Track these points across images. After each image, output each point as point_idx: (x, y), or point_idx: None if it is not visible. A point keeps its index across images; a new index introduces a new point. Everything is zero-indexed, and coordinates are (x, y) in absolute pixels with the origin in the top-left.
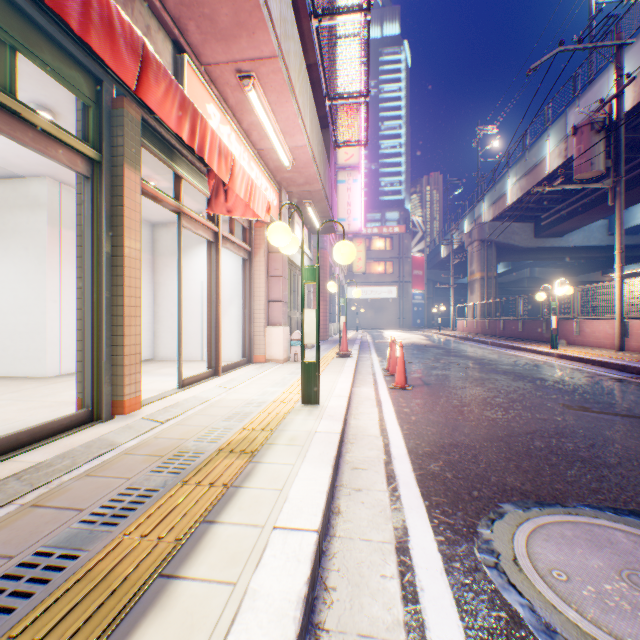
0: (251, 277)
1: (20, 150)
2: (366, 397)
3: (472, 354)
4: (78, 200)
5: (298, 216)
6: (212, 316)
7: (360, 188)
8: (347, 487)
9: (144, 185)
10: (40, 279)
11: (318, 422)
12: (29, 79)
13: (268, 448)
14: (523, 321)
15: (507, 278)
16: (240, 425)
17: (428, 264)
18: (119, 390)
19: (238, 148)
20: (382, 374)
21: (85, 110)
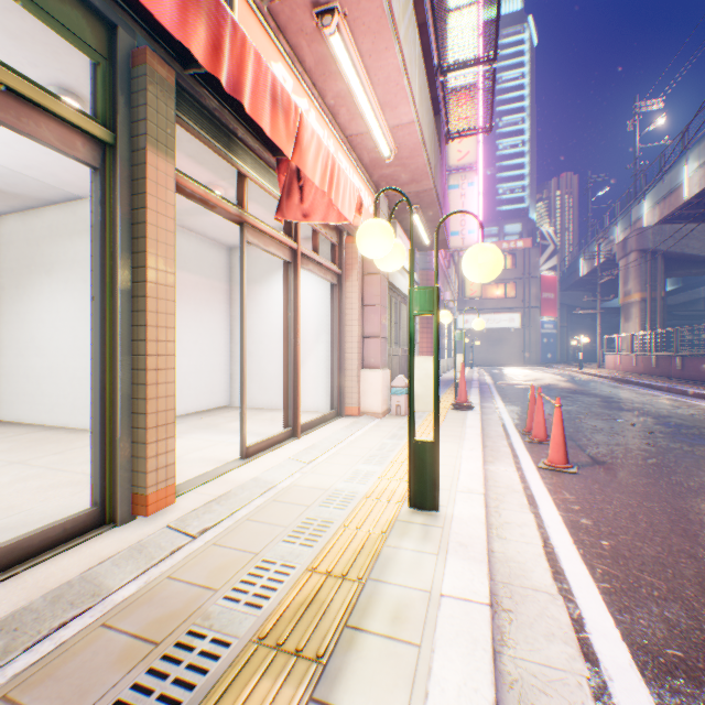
0: (341, 307)
1: (65, 161)
2: (507, 486)
3: (646, 407)
4: (92, 205)
5: (400, 228)
6: (289, 359)
7: (477, 192)
8: None
9: (186, 182)
10: None
11: (442, 563)
12: (33, 44)
13: (349, 646)
14: None
15: (674, 299)
16: (308, 557)
17: (560, 285)
18: (140, 479)
19: (320, 131)
20: (520, 439)
21: (96, 74)
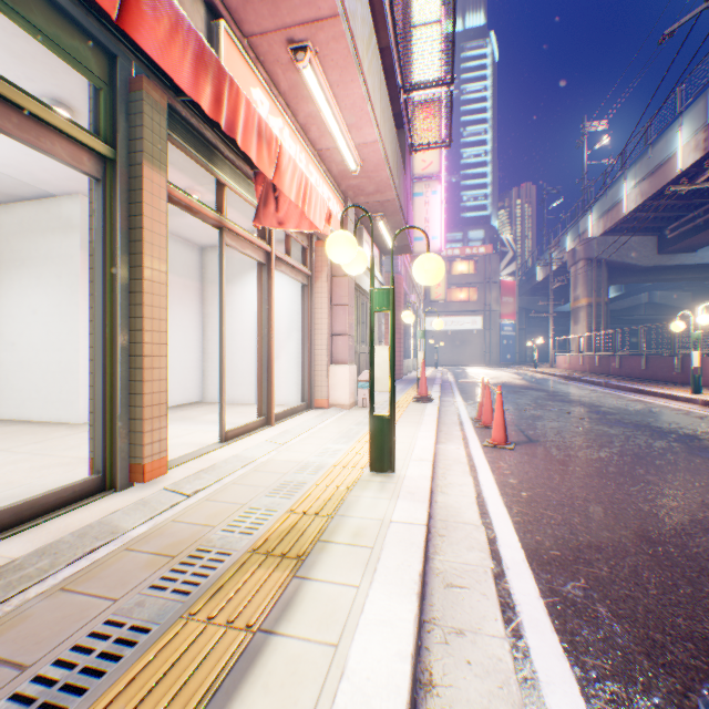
0: (311, 306)
1: (45, 162)
2: (454, 459)
3: (584, 399)
4: (91, 211)
5: (367, 233)
6: (263, 353)
7: (440, 201)
8: (440, 625)
9: (174, 191)
10: (73, 311)
11: (393, 504)
12: (34, 63)
13: (321, 550)
14: (647, 357)
15: (619, 304)
16: (287, 504)
17: (519, 289)
18: (138, 450)
19: (293, 147)
20: (472, 425)
21: (97, 96)
